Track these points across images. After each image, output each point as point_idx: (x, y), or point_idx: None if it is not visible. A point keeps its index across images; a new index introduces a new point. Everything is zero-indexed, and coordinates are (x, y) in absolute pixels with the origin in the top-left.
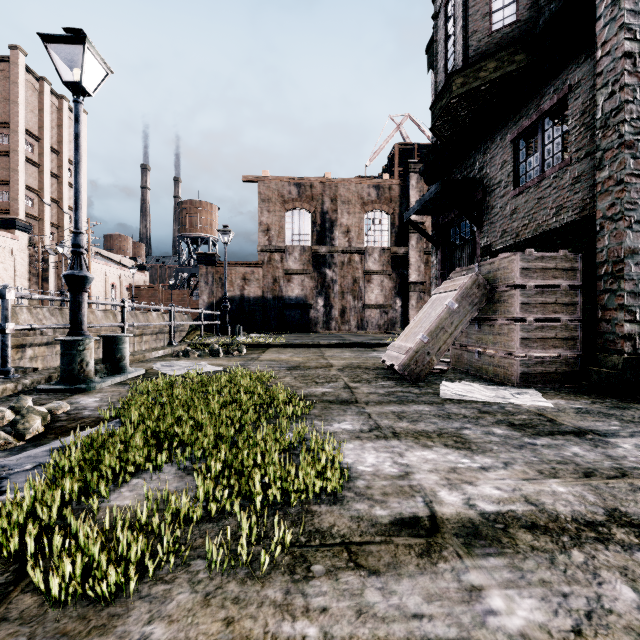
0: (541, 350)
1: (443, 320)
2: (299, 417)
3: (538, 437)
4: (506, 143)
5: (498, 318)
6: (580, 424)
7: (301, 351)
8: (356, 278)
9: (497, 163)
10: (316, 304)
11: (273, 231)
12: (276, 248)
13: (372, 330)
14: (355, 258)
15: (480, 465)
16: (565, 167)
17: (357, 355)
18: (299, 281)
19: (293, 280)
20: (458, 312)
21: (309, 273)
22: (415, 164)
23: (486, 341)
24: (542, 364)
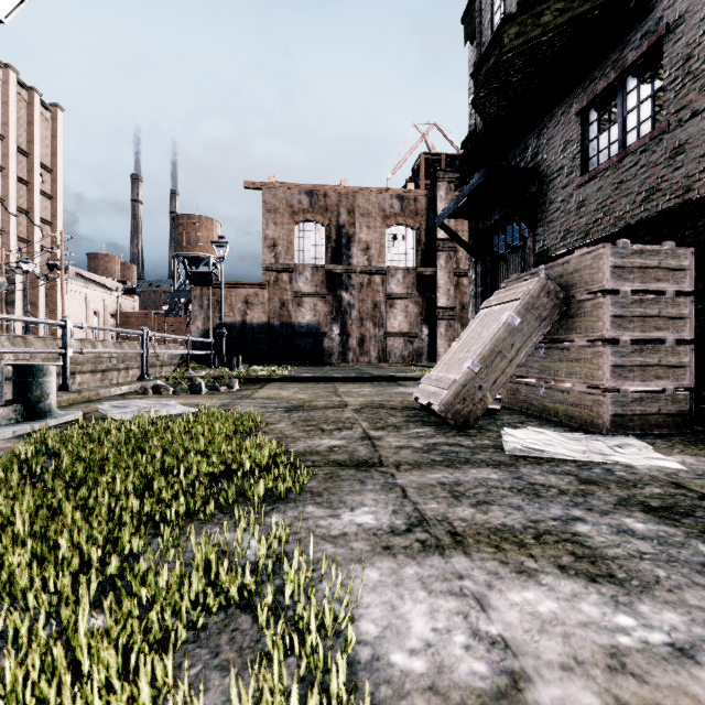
0: (639, 382)
1: (500, 341)
2: (283, 498)
3: None
4: (570, 117)
5: (576, 338)
6: None
7: (309, 386)
8: (377, 302)
9: (557, 145)
10: (331, 332)
11: (280, 247)
12: (284, 266)
13: (395, 362)
14: (376, 279)
15: (667, 638)
16: (660, 136)
17: (379, 391)
18: (311, 305)
19: (304, 304)
20: (521, 330)
21: (323, 296)
22: (444, 172)
23: (556, 370)
24: (641, 402)
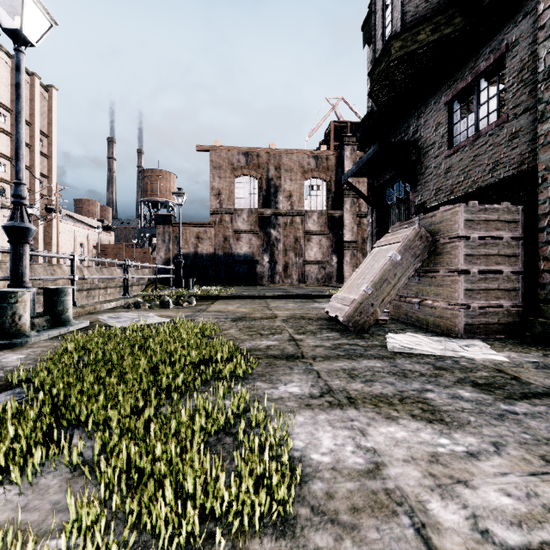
0: (484, 301)
1: (387, 272)
2: (241, 377)
3: (513, 402)
4: (440, 106)
5: (440, 270)
6: (549, 383)
7: (248, 302)
8: (297, 237)
9: (431, 126)
10: (262, 260)
11: (224, 195)
12: (226, 210)
13: (311, 283)
14: (296, 220)
15: (465, 449)
16: (502, 124)
17: (300, 306)
18: (247, 240)
19: (242, 239)
20: (401, 264)
21: (256, 233)
22: (349, 137)
23: (427, 292)
24: (485, 315)
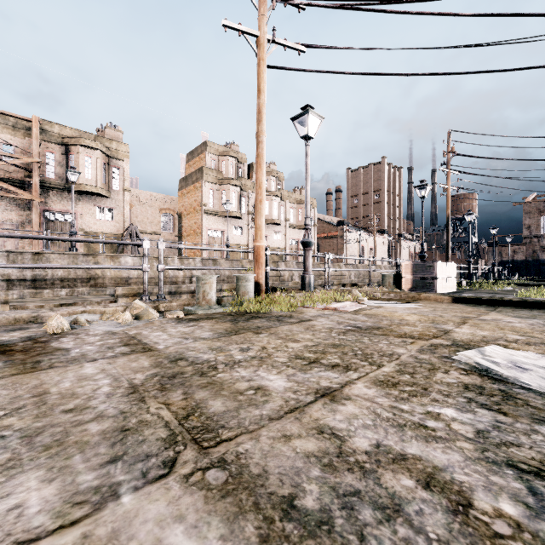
0: None
1: None
2: None
3: None
4: None
5: None
6: None
7: None
8: None
9: None
10: None
11: (532, 227)
12: (534, 236)
13: None
14: None
15: None
16: None
17: None
18: None
19: None
20: None
21: None
22: None
23: None
24: None
